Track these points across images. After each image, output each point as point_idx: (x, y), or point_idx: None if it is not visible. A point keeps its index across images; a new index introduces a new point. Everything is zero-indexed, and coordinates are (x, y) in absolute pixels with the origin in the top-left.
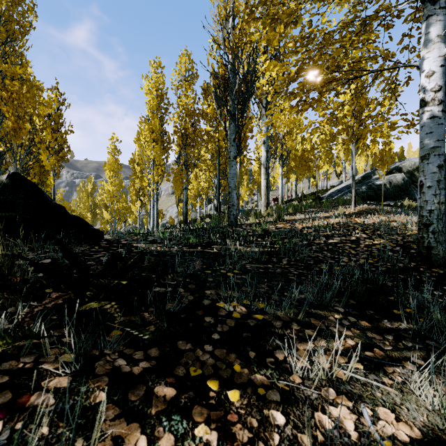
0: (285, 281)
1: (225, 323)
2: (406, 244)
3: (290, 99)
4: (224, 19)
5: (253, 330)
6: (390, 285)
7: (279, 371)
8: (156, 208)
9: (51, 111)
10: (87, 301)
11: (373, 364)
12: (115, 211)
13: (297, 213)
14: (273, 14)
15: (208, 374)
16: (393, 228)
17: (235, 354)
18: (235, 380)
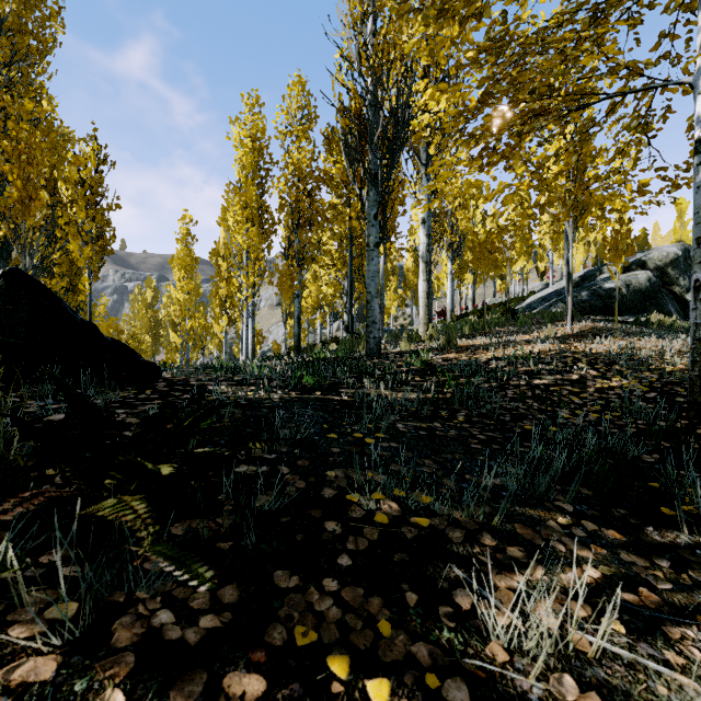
0: (465, 452)
1: (361, 534)
2: (667, 388)
3: (469, 145)
4: (360, 20)
5: (412, 548)
6: (648, 460)
7: (465, 636)
8: (252, 327)
9: (85, 175)
10: (107, 498)
11: (642, 621)
12: (188, 332)
13: (477, 335)
14: (441, 2)
15: (328, 642)
16: (641, 361)
17: (380, 598)
18: (382, 654)
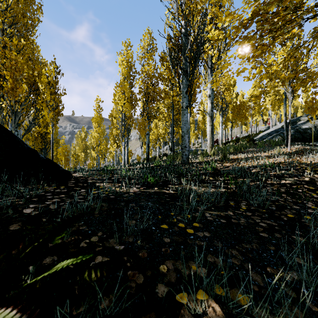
0: (258, 242)
1: None
2: None
3: (244, 44)
4: None
5: None
6: None
7: None
8: (127, 148)
9: (50, 79)
10: None
11: None
12: (98, 151)
13: (237, 153)
14: None
15: None
16: None
17: None
18: None
